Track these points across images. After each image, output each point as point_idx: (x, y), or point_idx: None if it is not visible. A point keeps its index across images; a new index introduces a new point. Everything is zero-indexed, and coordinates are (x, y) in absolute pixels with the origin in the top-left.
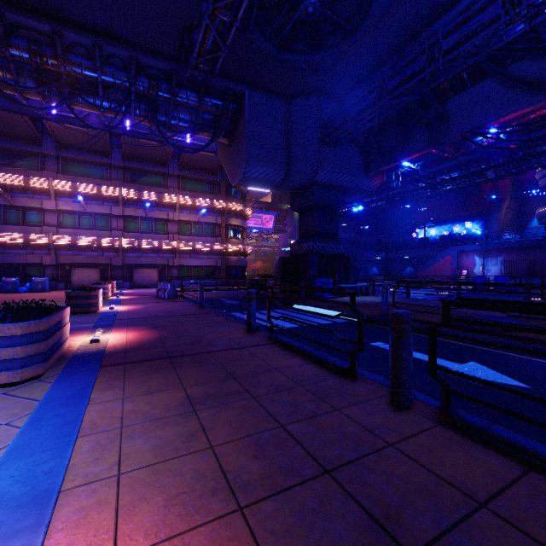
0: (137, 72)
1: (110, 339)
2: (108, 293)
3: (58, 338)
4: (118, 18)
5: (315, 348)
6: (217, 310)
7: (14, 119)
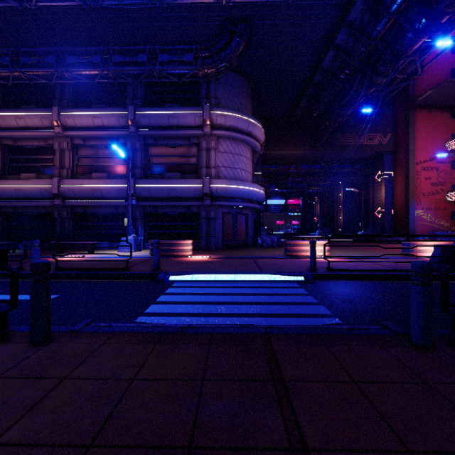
0: (376, 0)
1: (192, 258)
2: (416, 250)
3: (167, 248)
4: (326, 0)
5: (101, 282)
6: (276, 272)
7: (448, 86)
